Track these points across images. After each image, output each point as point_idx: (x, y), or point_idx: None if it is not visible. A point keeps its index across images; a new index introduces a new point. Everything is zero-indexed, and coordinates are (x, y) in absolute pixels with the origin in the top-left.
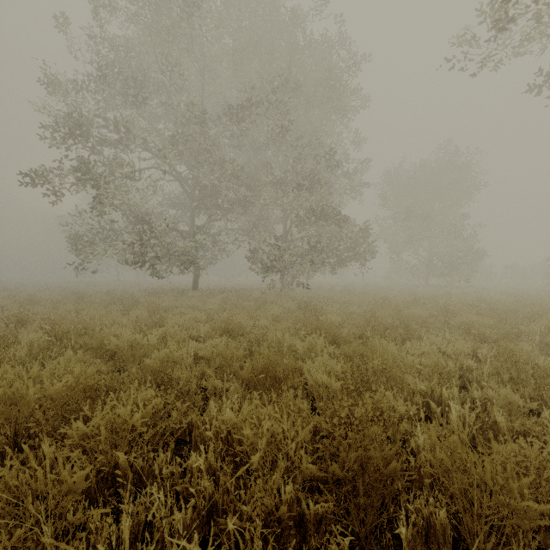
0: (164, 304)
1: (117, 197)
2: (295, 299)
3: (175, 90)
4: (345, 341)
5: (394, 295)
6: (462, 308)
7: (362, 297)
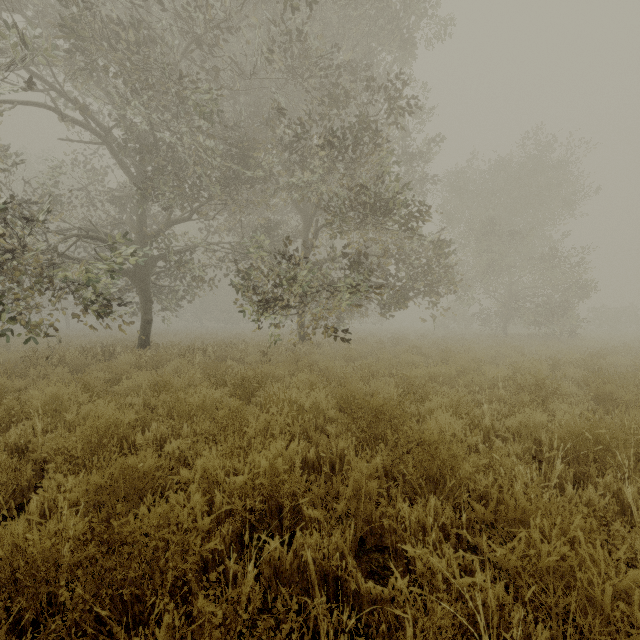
0: None
1: None
2: (326, 371)
3: None
4: None
5: (492, 354)
6: None
7: (457, 365)
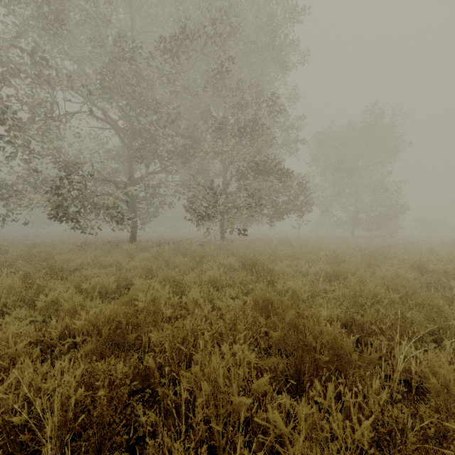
0: (76, 262)
1: (32, 137)
2: (236, 253)
3: (104, 23)
4: (345, 352)
5: (333, 246)
6: (446, 266)
7: (306, 250)
